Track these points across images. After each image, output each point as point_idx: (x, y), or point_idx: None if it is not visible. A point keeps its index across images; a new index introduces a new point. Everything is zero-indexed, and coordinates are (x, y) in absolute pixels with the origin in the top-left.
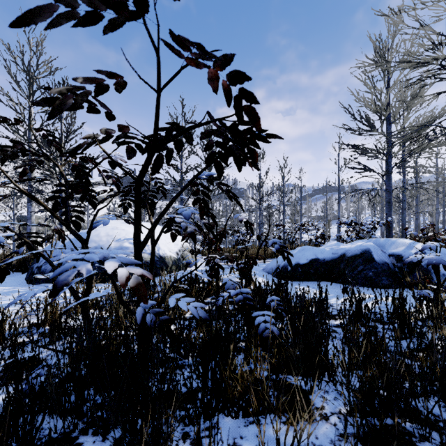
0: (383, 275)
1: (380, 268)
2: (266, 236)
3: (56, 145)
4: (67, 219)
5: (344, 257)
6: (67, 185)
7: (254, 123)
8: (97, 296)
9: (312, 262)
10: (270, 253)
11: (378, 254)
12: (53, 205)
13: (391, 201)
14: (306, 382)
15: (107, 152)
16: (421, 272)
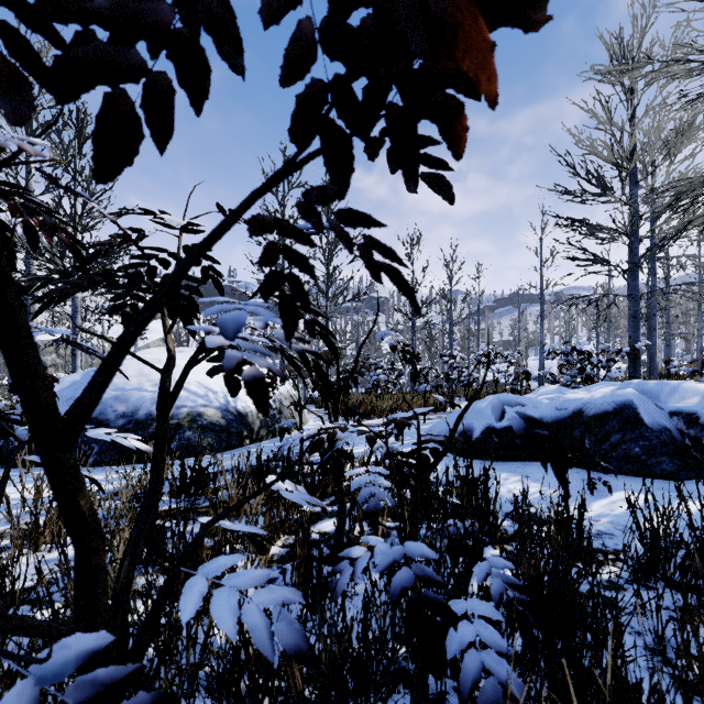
0: (663, 453)
1: (657, 439)
2: (478, 389)
3: None
4: None
5: (581, 416)
6: None
7: None
8: None
9: None
10: (432, 403)
11: (650, 410)
12: None
13: (638, 314)
14: None
15: None
16: None
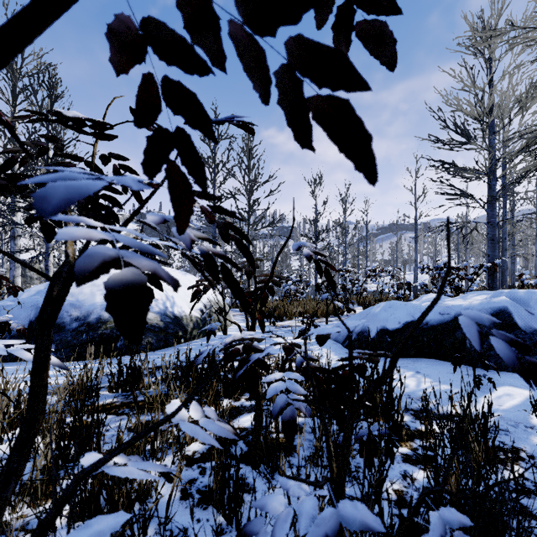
0: (536, 352)
1: (530, 340)
2: (434, 300)
3: None
4: None
5: None
6: None
7: None
8: None
9: (408, 327)
10: (332, 308)
11: (522, 315)
12: None
13: (495, 237)
14: None
15: None
16: None
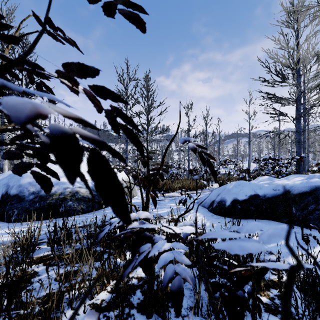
0: None
1: None
2: None
3: None
4: None
5: (289, 194)
6: None
7: None
8: None
9: (252, 198)
10: (199, 184)
11: None
12: None
13: (300, 140)
14: None
15: None
16: None
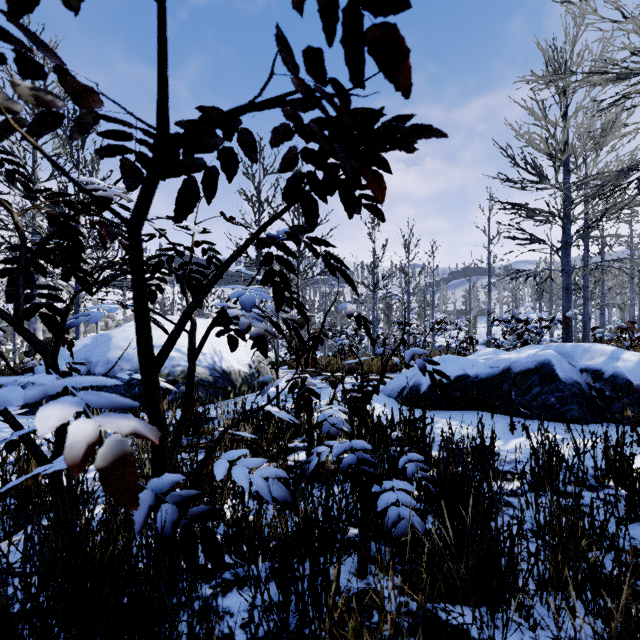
0: (573, 402)
1: (568, 391)
2: (399, 343)
3: (21, 180)
4: (16, 310)
5: (509, 373)
6: (23, 247)
7: (390, 74)
8: (63, 466)
9: (458, 380)
10: (389, 365)
11: (564, 368)
12: (7, 285)
13: (570, 287)
14: (481, 630)
15: (95, 181)
16: (635, 398)
